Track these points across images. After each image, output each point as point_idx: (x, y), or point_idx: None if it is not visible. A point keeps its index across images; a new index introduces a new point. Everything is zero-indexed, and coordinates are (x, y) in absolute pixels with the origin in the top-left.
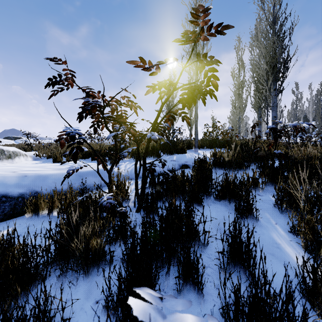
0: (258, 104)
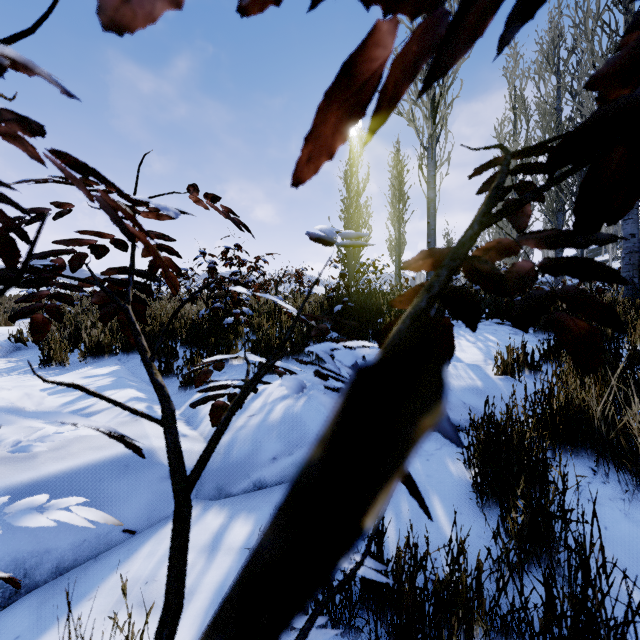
0: (556, 205)
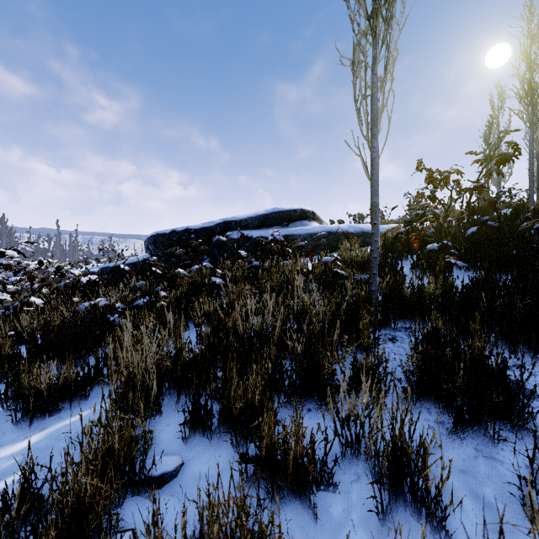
0: None
